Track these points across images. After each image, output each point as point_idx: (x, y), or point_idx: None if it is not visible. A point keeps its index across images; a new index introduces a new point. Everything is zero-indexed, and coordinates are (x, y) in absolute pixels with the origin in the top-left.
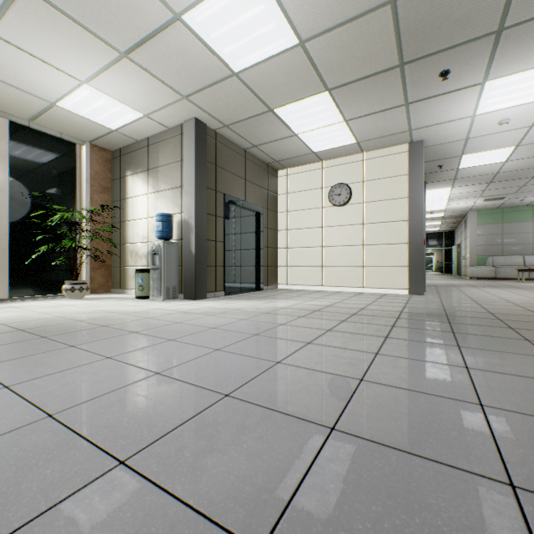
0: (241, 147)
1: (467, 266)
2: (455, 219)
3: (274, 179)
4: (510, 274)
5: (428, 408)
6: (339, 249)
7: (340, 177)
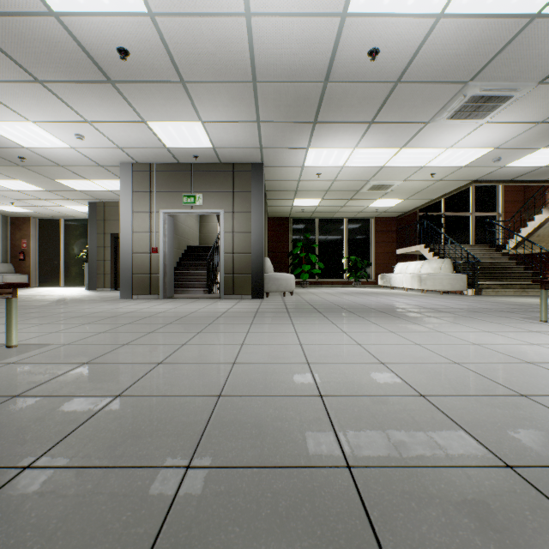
0: None
1: None
2: None
3: None
4: None
5: None
6: None
7: None
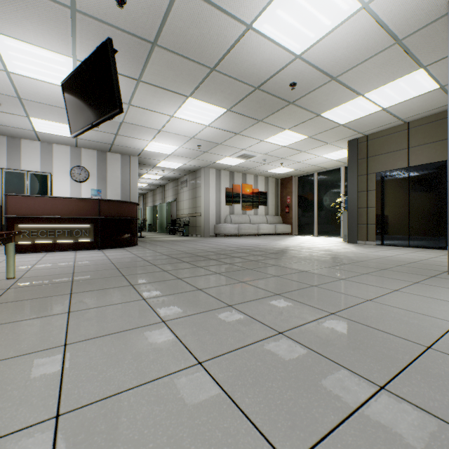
0: (399, 124)
1: None
2: None
3: None
4: None
5: (217, 244)
6: None
7: None
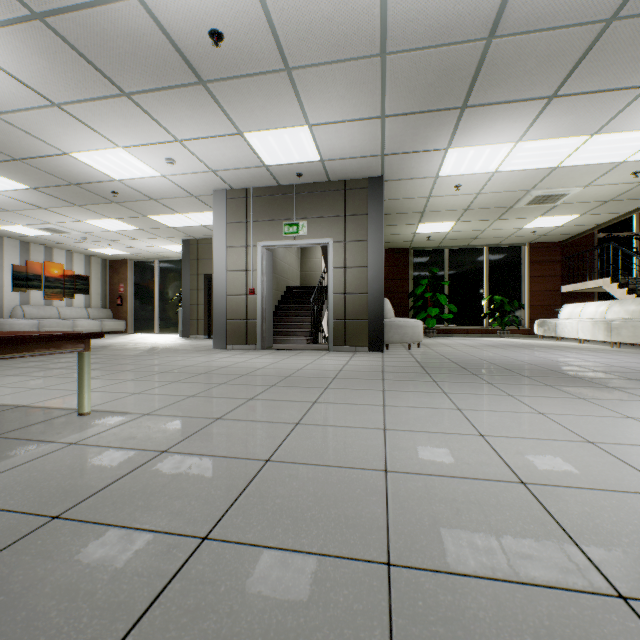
0: None
1: None
2: None
3: None
4: None
5: None
6: None
7: None
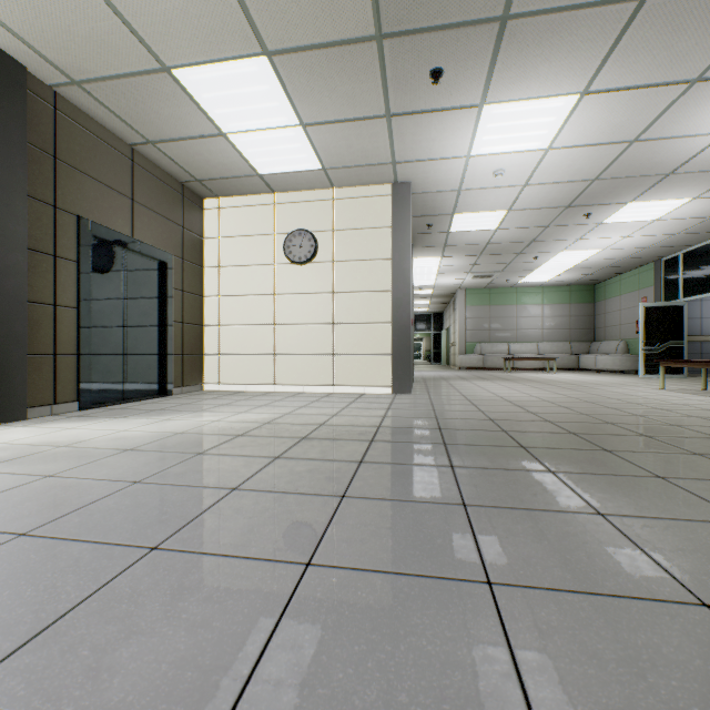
0: (123, 139)
1: (457, 354)
2: (444, 298)
3: (197, 212)
4: (497, 363)
5: None
6: (299, 329)
7: (302, 220)
